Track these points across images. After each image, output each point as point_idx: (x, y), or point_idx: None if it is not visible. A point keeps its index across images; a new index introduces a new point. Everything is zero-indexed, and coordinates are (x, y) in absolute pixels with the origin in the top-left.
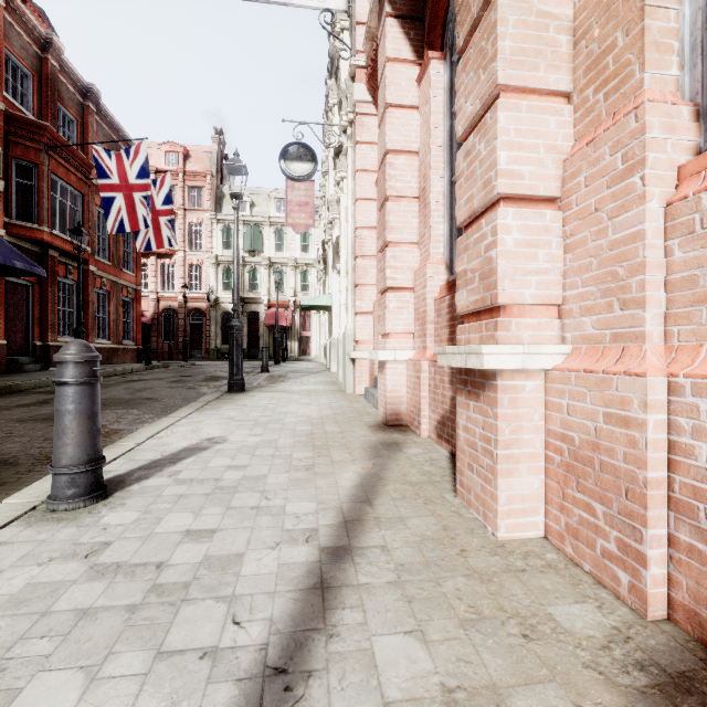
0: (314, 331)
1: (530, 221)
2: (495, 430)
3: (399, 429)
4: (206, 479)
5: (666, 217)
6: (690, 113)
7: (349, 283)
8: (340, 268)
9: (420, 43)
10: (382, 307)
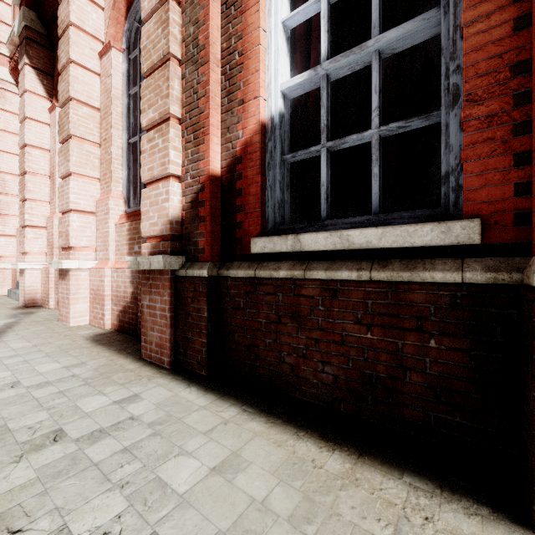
0: None
1: (84, 219)
2: (69, 289)
3: (35, 307)
4: None
5: (115, 228)
6: (123, 201)
7: None
8: None
9: (51, 89)
10: (22, 236)
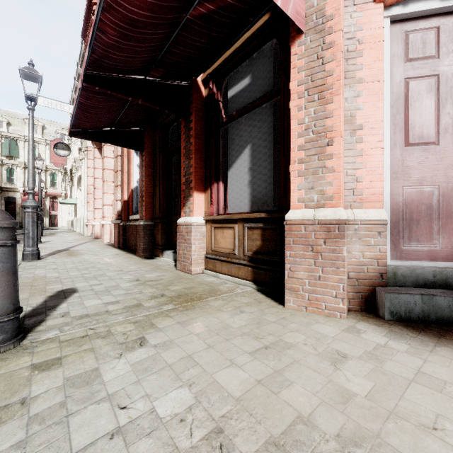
0: (60, 211)
1: (108, 208)
2: (104, 230)
3: (98, 239)
4: (58, 242)
5: None
6: None
7: (85, 201)
8: (82, 192)
9: None
10: (94, 212)
